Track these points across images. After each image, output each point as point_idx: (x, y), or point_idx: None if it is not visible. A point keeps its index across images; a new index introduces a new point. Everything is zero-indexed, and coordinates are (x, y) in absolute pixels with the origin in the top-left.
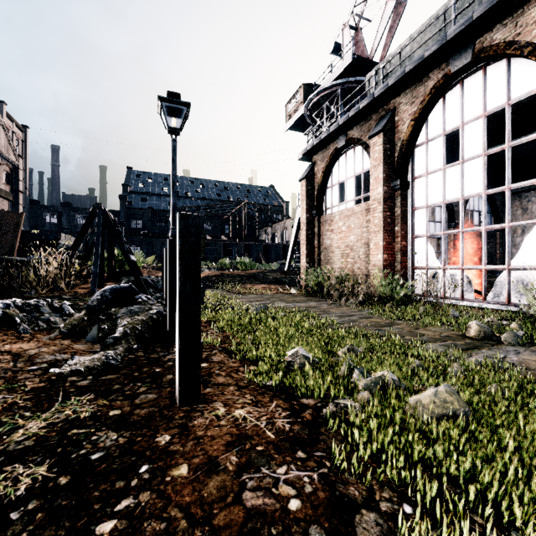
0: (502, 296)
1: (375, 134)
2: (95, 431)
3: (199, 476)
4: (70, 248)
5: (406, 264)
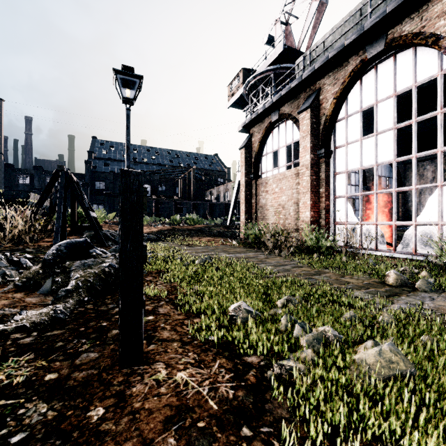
0: (409, 247)
1: (303, 110)
2: (24, 402)
3: None
4: (35, 205)
5: (329, 220)
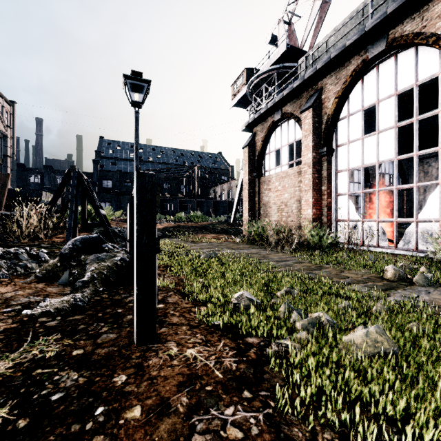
0: (410, 243)
1: (306, 109)
2: (57, 371)
3: (151, 419)
4: (49, 203)
5: (331, 217)
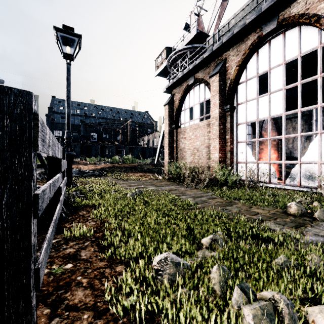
0: (295, 180)
1: (214, 74)
2: None
3: None
4: None
5: (233, 160)
